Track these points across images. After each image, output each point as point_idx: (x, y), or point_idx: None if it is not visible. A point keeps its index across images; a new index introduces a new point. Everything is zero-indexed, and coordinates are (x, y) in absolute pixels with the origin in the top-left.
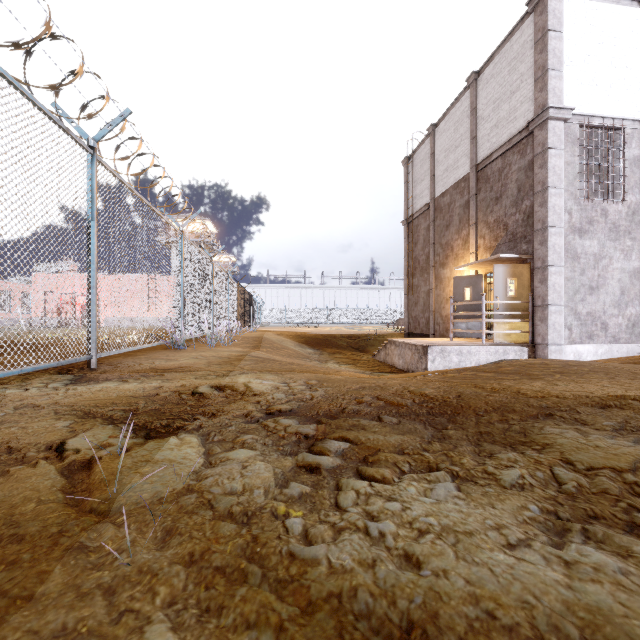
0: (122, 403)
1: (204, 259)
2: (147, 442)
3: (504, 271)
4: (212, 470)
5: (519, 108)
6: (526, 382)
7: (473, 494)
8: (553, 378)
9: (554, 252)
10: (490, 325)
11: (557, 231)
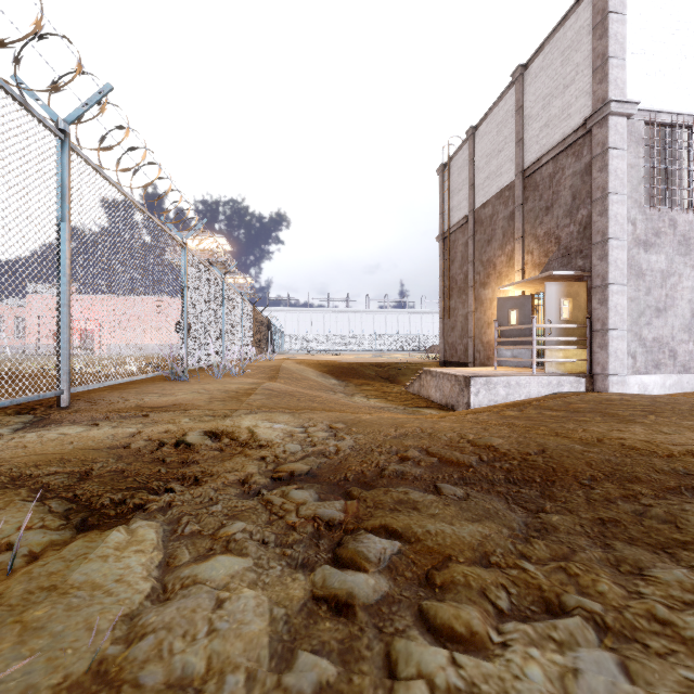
0: (73, 461)
1: (213, 277)
2: (73, 540)
3: (557, 290)
4: (158, 615)
5: (574, 104)
6: (618, 427)
7: (663, 691)
8: (648, 421)
9: (616, 268)
10: (538, 352)
11: (619, 244)
